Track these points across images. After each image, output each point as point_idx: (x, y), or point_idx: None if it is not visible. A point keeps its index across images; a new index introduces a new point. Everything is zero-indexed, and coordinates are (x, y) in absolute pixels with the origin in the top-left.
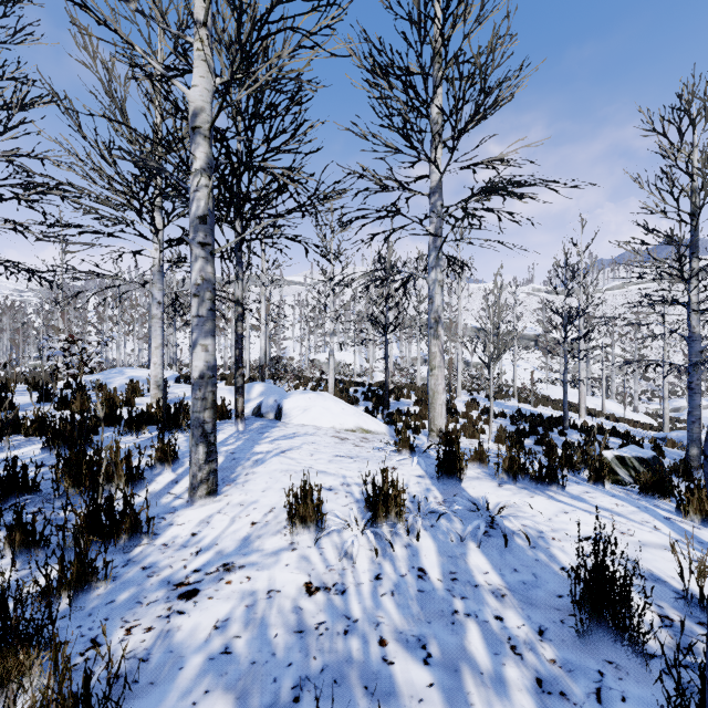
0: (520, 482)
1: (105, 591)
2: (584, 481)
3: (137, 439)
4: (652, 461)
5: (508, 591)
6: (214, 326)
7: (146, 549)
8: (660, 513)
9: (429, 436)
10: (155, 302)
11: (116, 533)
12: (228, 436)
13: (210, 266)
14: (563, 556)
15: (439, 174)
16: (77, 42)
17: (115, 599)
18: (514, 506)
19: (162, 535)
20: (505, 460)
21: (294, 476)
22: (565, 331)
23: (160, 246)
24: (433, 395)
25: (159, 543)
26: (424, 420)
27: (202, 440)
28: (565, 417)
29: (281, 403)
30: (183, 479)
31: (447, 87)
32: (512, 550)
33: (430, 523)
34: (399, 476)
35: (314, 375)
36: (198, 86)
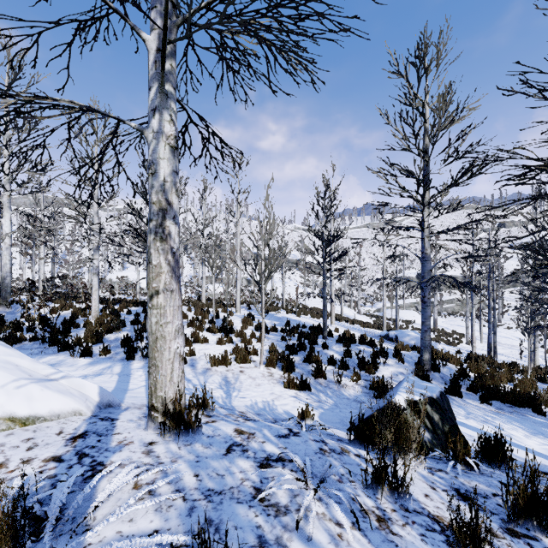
0: None
1: None
2: (438, 547)
3: None
4: (441, 401)
5: None
6: None
7: None
8: None
9: (150, 417)
10: None
11: None
12: None
13: None
14: None
15: None
16: None
17: None
18: None
19: None
20: None
21: None
22: (325, 252)
23: None
24: (155, 343)
25: None
26: (196, 344)
27: None
28: (325, 328)
29: None
30: None
31: None
32: None
33: None
34: None
35: (100, 294)
36: None
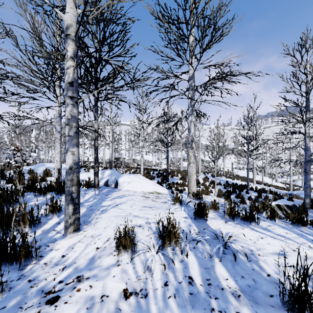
0: (235, 220)
1: (2, 299)
2: (265, 218)
3: (43, 199)
4: (293, 207)
5: (241, 292)
6: (77, 141)
7: (34, 267)
8: (309, 238)
9: (188, 195)
10: (57, 131)
11: (17, 258)
12: (90, 197)
13: (75, 109)
14: (267, 267)
15: (193, 70)
16: (16, 3)
17: (6, 305)
18: (236, 235)
19: (45, 257)
20: (228, 209)
21: (121, 219)
22: (248, 146)
23: (59, 104)
24: (190, 176)
25: (42, 263)
26: (184, 187)
27: (71, 202)
28: (248, 185)
29: (117, 179)
30: (62, 221)
31: (198, 26)
32: (238, 263)
33: (193, 246)
34: (175, 217)
35: (134, 166)
36: (69, 13)
